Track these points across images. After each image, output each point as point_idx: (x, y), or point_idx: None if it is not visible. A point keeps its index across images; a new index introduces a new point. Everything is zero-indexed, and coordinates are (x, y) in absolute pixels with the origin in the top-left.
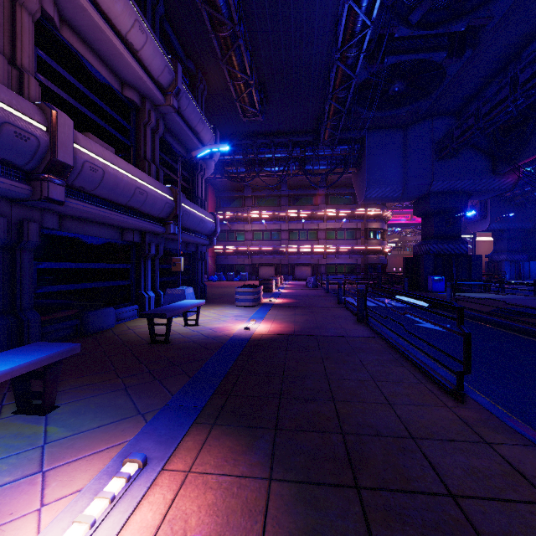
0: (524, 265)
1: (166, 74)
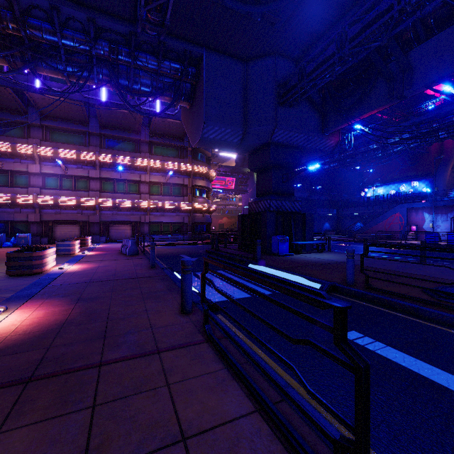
0: None
1: None
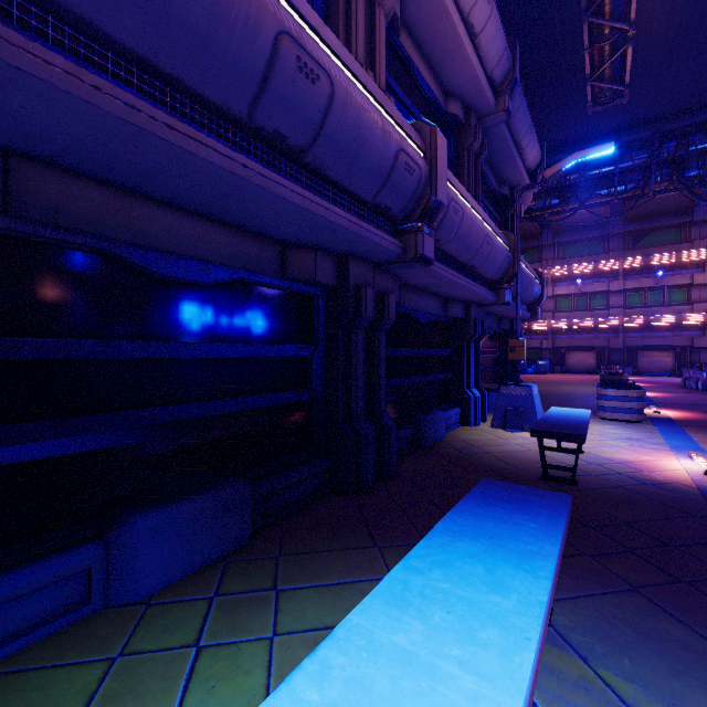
0: None
1: (502, 63)
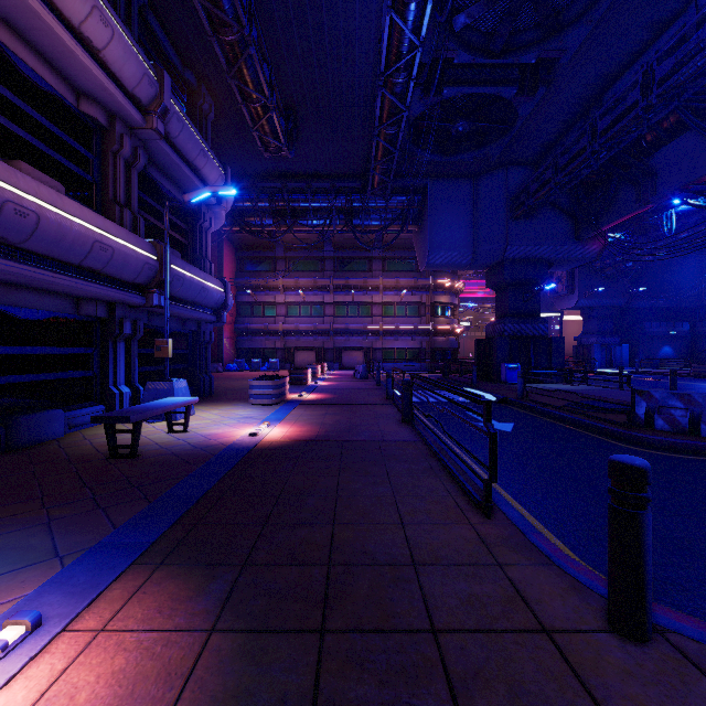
0: (616, 349)
1: (145, 86)
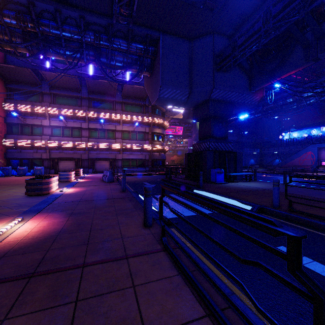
0: None
1: None
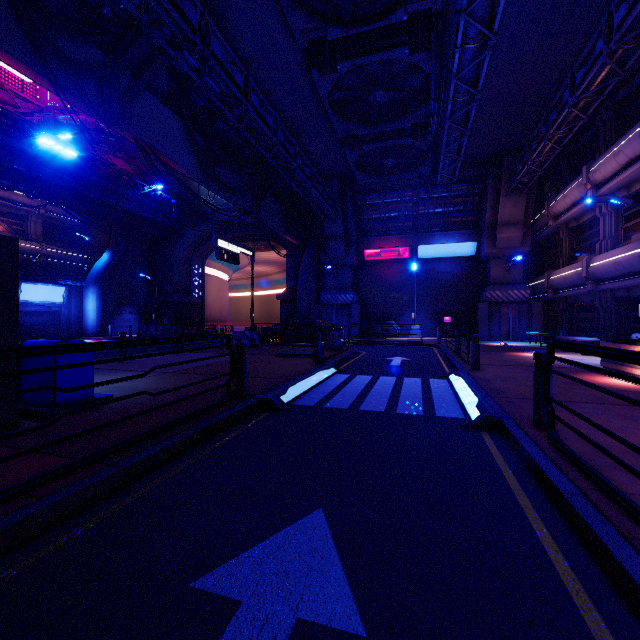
0: None
1: None
